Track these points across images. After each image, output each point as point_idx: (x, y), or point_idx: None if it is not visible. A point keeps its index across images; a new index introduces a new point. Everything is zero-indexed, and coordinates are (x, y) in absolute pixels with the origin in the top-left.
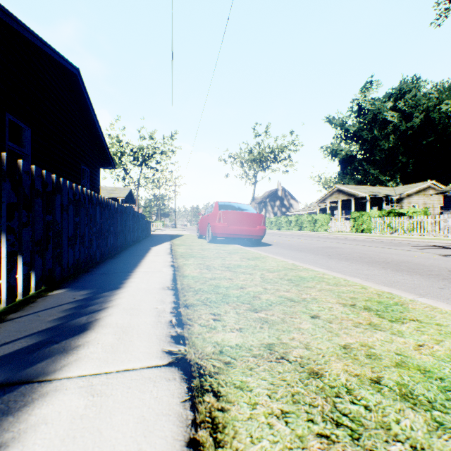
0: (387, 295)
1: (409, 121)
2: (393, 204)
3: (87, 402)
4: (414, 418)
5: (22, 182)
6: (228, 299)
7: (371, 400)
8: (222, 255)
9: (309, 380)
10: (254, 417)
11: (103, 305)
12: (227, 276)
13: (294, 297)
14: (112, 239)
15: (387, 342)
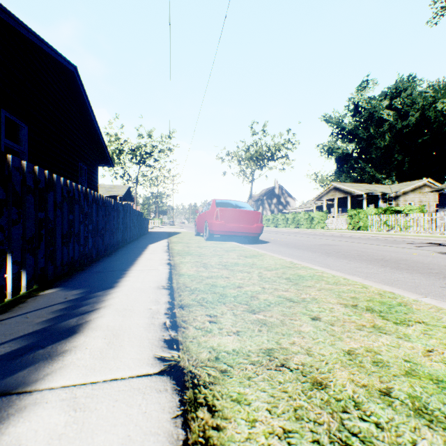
0: (390, 295)
1: (404, 120)
2: (389, 202)
3: (68, 419)
4: (431, 438)
5: (12, 178)
6: (225, 299)
7: (382, 416)
8: (219, 253)
9: (313, 391)
10: (252, 437)
11: (95, 306)
12: (224, 275)
13: (293, 296)
14: (108, 237)
15: (394, 347)
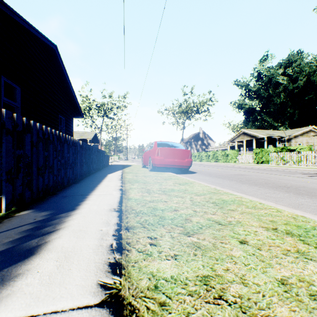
0: (302, 219)
1: (295, 83)
2: (284, 143)
3: None
4: None
5: None
6: (164, 222)
7: None
8: (159, 181)
9: None
10: None
11: (57, 226)
12: (163, 199)
13: (220, 219)
14: (77, 169)
15: None
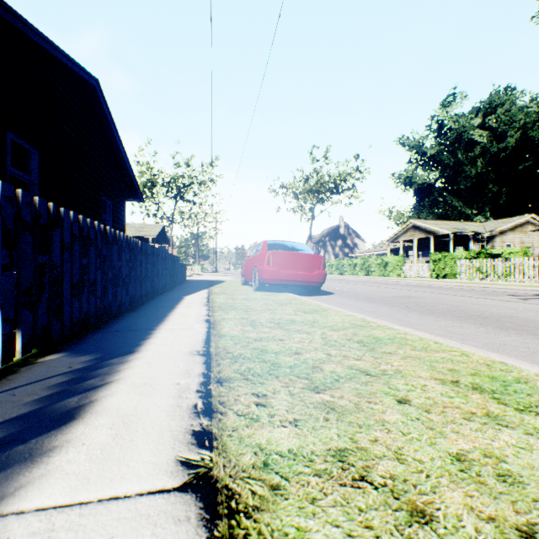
0: (501, 366)
1: (501, 141)
2: (482, 243)
3: None
4: None
5: (2, 211)
6: (278, 371)
7: None
8: (271, 307)
9: (412, 528)
10: None
11: (107, 378)
12: (277, 336)
13: (369, 367)
14: (134, 287)
15: (525, 450)
